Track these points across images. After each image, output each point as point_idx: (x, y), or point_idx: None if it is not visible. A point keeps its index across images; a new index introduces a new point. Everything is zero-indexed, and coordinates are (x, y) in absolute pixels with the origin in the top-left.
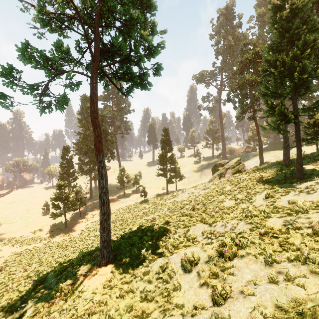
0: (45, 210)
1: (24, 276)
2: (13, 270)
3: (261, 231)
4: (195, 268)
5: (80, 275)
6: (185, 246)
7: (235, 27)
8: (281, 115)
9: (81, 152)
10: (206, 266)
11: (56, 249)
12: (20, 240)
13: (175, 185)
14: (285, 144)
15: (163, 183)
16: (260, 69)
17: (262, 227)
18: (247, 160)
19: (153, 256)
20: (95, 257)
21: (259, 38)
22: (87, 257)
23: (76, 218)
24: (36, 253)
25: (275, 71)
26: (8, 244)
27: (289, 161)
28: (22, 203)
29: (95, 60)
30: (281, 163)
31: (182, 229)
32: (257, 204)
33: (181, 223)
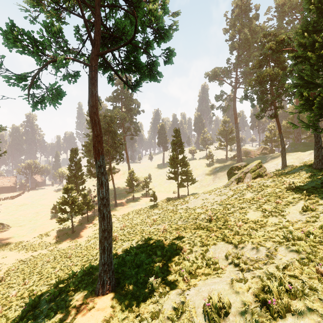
0: (53, 213)
1: (17, 296)
2: (13, 283)
3: (321, 268)
4: (225, 322)
5: (74, 308)
6: (205, 274)
7: (251, 19)
8: (321, 109)
9: (90, 154)
10: (242, 322)
11: (60, 259)
12: (26, 246)
13: (186, 189)
14: (317, 144)
15: (173, 187)
16: (291, 54)
17: (320, 262)
18: (266, 162)
19: (164, 287)
20: (95, 280)
21: (278, 30)
22: (87, 277)
23: (84, 222)
24: (39, 261)
25: (313, 54)
26: (14, 249)
27: (322, 164)
28: (32, 205)
29: (95, 45)
30: (312, 167)
31: (199, 248)
32: (292, 218)
33: (198, 240)
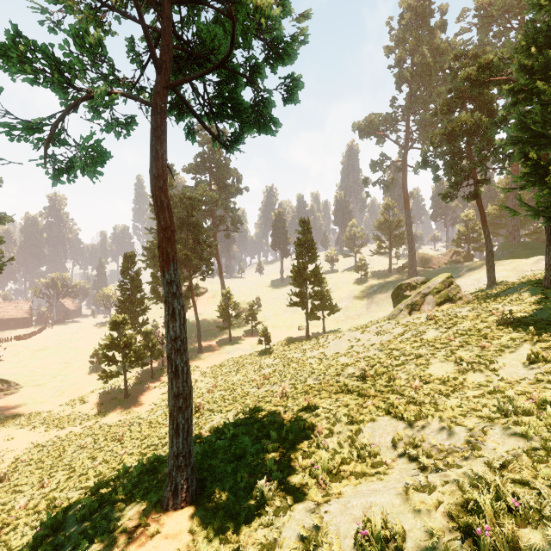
0: (94, 363)
1: (27, 508)
2: (22, 484)
3: None
4: None
5: (124, 534)
6: (356, 474)
7: (433, 30)
8: None
9: (156, 263)
10: None
11: (104, 442)
12: (47, 420)
13: (321, 323)
14: None
15: (299, 319)
16: (507, 87)
17: None
18: (458, 277)
19: (284, 497)
20: (163, 482)
21: (480, 48)
22: (148, 477)
23: (145, 379)
24: (69, 447)
25: (546, 85)
26: (26, 425)
27: None
28: (59, 350)
29: (162, 69)
30: (542, 285)
31: (344, 427)
32: (510, 374)
33: (342, 412)
